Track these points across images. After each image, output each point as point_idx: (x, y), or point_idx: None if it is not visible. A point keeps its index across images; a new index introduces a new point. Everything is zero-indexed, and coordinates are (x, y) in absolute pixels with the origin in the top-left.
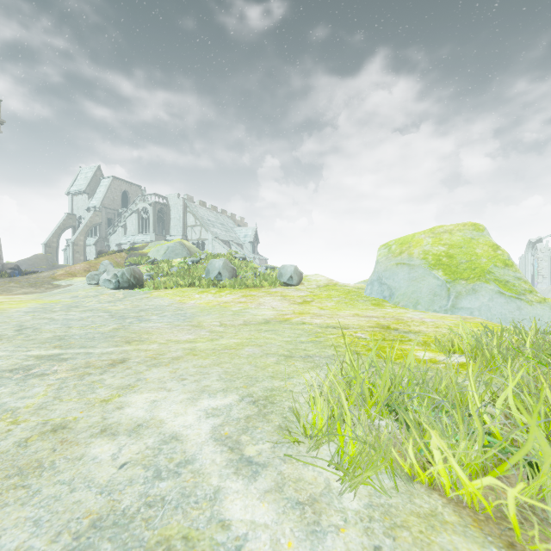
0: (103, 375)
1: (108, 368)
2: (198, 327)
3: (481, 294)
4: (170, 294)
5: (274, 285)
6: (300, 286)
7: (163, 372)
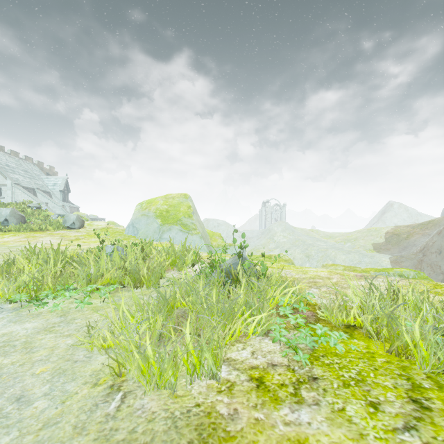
0: None
1: None
2: None
3: (173, 231)
4: None
5: (57, 229)
6: (82, 229)
7: None
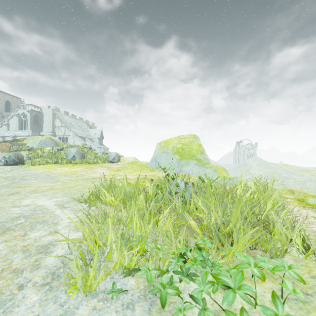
0: (9, 196)
1: (10, 195)
2: (57, 181)
3: (190, 164)
4: (42, 168)
5: (104, 162)
6: (119, 162)
7: (37, 194)
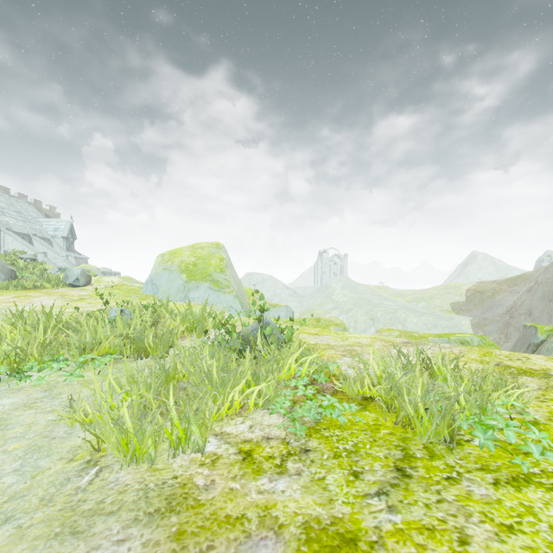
0: None
1: None
2: None
3: (201, 289)
4: None
5: (57, 286)
6: (89, 286)
7: None
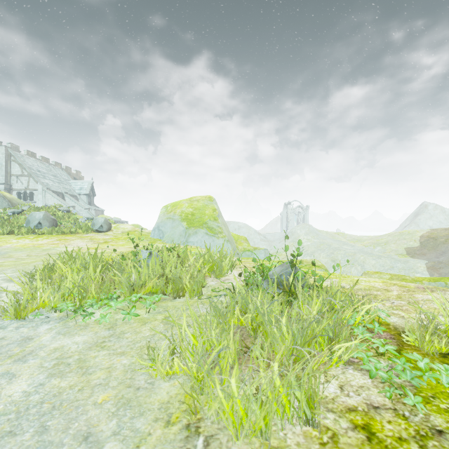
0: None
1: None
2: (8, 257)
3: (199, 234)
4: None
5: (87, 232)
6: (110, 232)
7: None
